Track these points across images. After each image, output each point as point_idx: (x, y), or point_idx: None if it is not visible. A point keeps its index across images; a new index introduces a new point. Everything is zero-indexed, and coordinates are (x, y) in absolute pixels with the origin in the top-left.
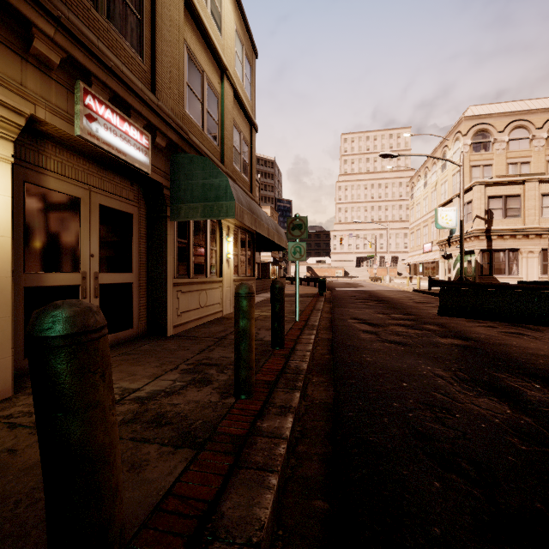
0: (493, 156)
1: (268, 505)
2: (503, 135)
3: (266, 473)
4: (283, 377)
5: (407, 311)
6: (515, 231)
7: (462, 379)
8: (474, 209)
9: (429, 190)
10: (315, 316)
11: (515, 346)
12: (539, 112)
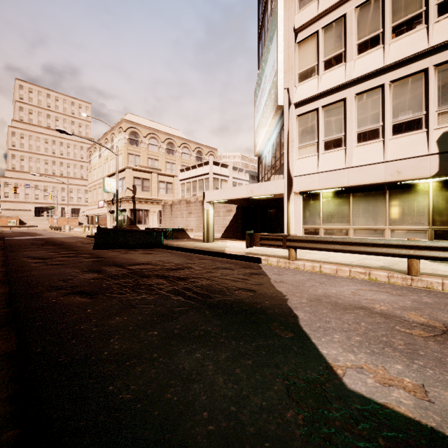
0: (141, 151)
1: None
2: (146, 140)
3: None
4: None
5: (74, 249)
6: (147, 199)
7: (85, 271)
8: (126, 183)
9: (103, 161)
10: None
11: (120, 257)
12: (163, 133)
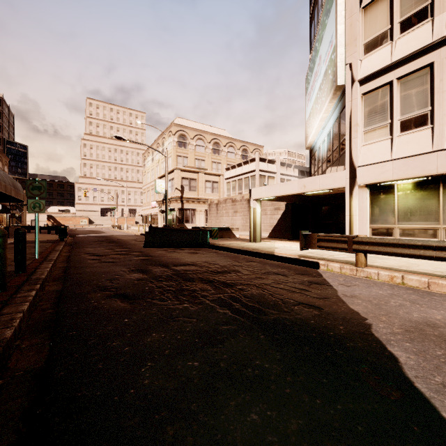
0: (188, 152)
1: (25, 307)
2: (193, 141)
3: (23, 303)
4: (28, 282)
5: (127, 247)
6: (194, 199)
7: (132, 270)
8: (175, 184)
9: (155, 165)
10: (54, 254)
11: (166, 256)
12: (209, 134)
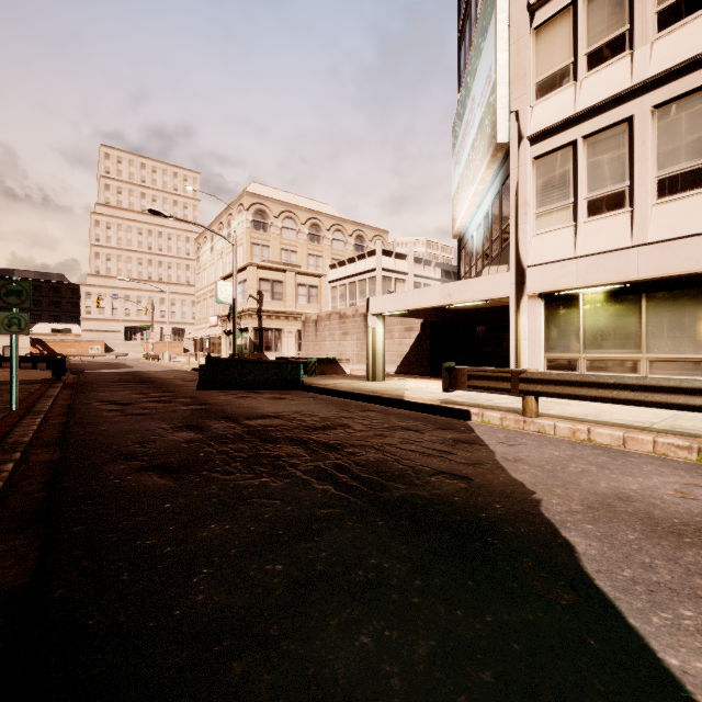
0: (271, 238)
1: None
2: (278, 222)
3: None
4: None
5: (169, 390)
6: (280, 313)
7: (178, 427)
8: (249, 288)
9: (216, 257)
10: (44, 403)
11: (234, 405)
12: (304, 210)
